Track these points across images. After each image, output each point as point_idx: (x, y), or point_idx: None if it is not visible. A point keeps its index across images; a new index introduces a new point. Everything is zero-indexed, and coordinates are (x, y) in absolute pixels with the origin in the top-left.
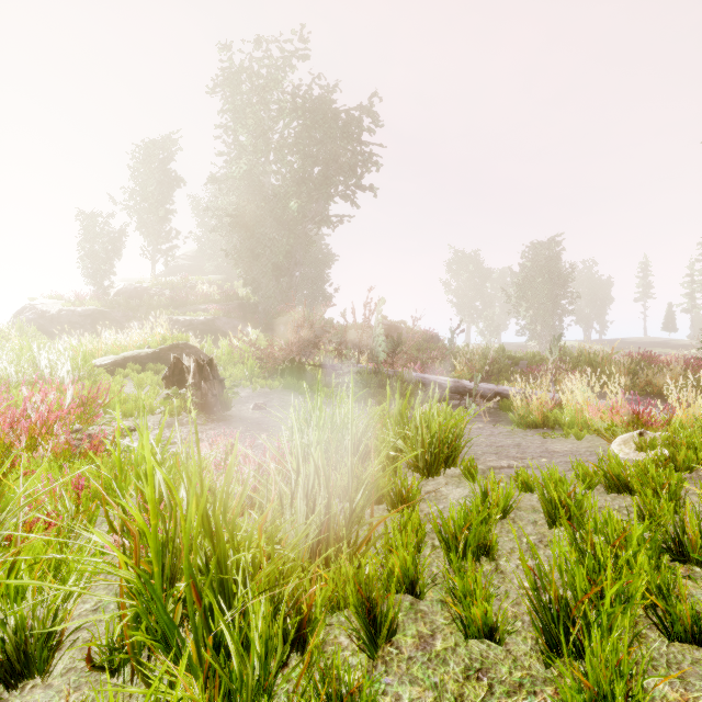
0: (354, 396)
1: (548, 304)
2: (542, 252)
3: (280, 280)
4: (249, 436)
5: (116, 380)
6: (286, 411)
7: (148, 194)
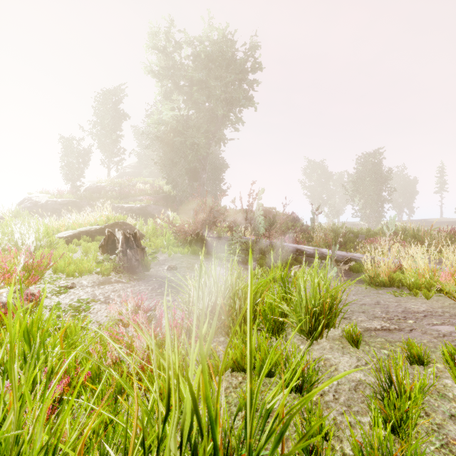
0: (242, 260)
1: (374, 195)
2: (369, 160)
3: (191, 180)
4: (160, 293)
5: (70, 247)
6: (191, 271)
7: (105, 125)
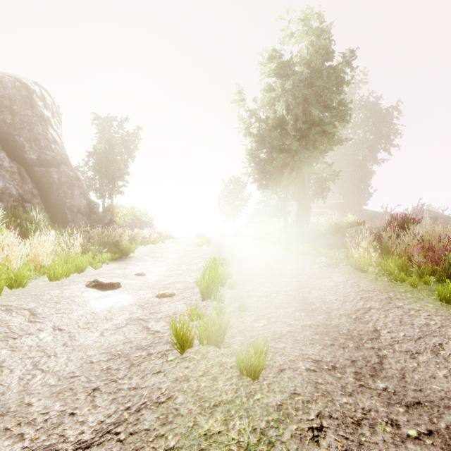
0: None
1: None
2: None
3: (353, 190)
4: None
5: None
6: None
7: None
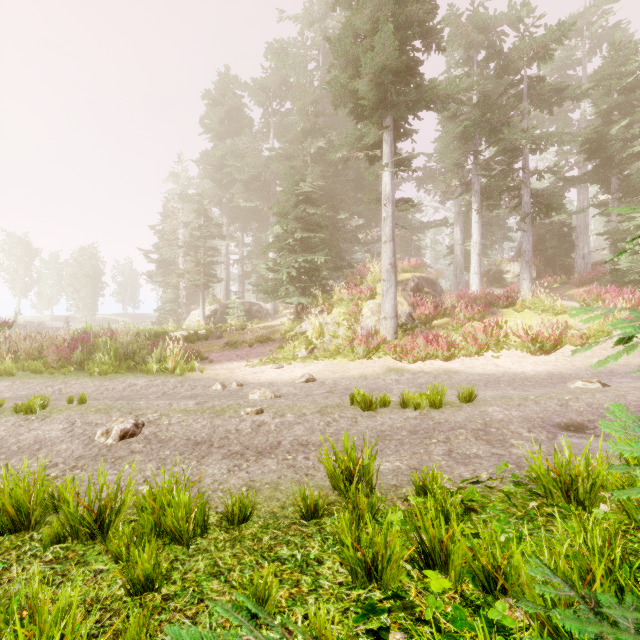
0: None
1: (89, 290)
2: (85, 255)
3: None
4: None
5: None
6: None
7: None
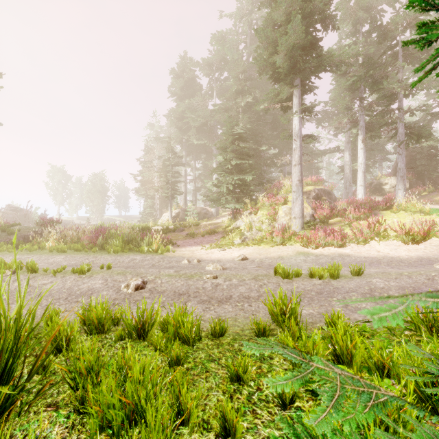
0: None
1: (99, 201)
2: (97, 178)
3: None
4: None
5: None
6: None
7: None
